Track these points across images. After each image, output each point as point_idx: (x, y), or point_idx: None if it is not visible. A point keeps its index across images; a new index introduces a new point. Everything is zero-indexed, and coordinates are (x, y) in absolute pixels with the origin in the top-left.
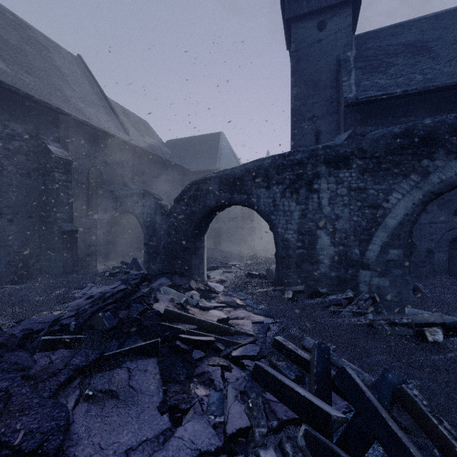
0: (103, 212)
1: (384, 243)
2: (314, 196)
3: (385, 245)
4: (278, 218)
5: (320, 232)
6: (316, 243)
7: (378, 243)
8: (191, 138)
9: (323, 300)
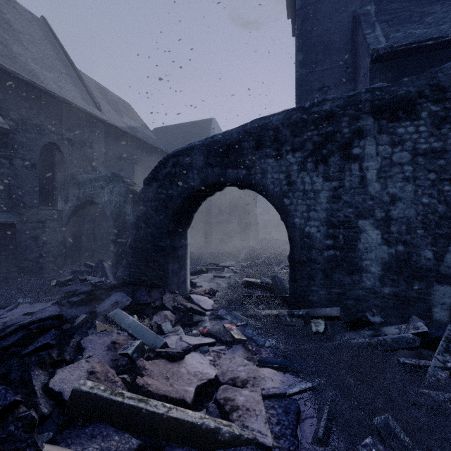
0: (63, 201)
1: None
2: (353, 166)
3: None
4: (294, 202)
5: (365, 223)
6: (358, 241)
7: None
8: (180, 125)
9: (382, 338)
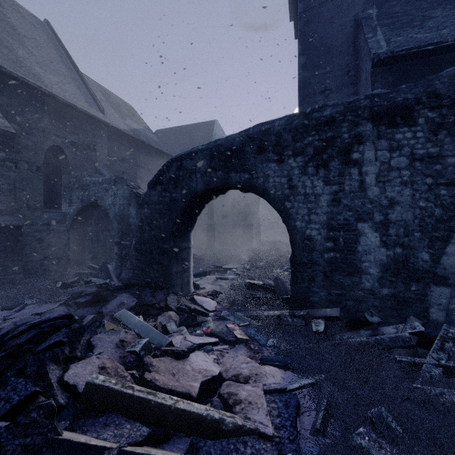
0: (67, 204)
1: None
2: (353, 170)
3: None
4: (295, 205)
5: (364, 226)
6: (357, 243)
7: None
8: (183, 127)
9: (379, 337)
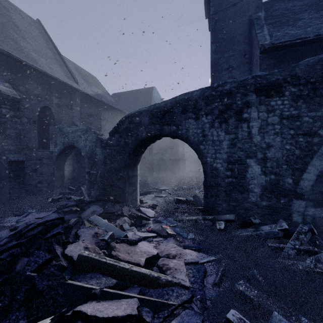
0: (53, 146)
1: (320, 172)
2: (244, 125)
3: (322, 175)
4: (206, 147)
5: (251, 161)
6: (246, 172)
7: (314, 172)
8: (131, 92)
9: (259, 232)
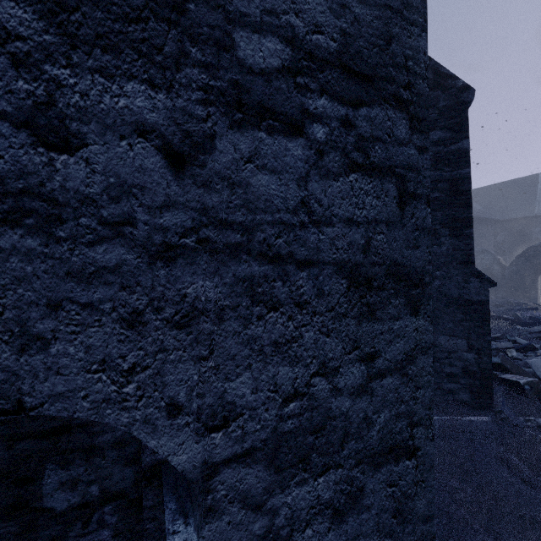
0: None
1: None
2: None
3: None
4: None
5: None
6: None
7: None
8: (498, 185)
9: None
